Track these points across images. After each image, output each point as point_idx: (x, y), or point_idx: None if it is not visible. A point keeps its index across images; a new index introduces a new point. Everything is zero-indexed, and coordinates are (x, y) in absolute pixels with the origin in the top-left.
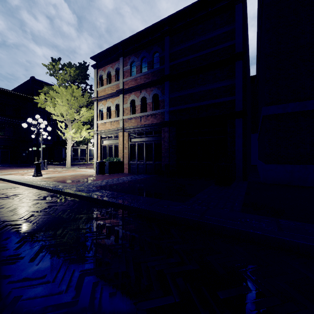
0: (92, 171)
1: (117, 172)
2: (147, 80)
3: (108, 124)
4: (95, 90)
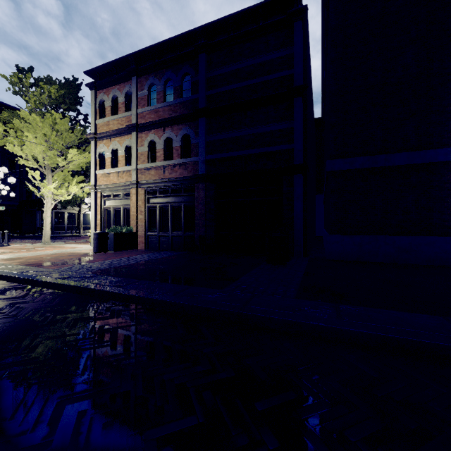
0: (88, 248)
1: (128, 249)
2: (174, 114)
3: (113, 176)
4: (93, 123)
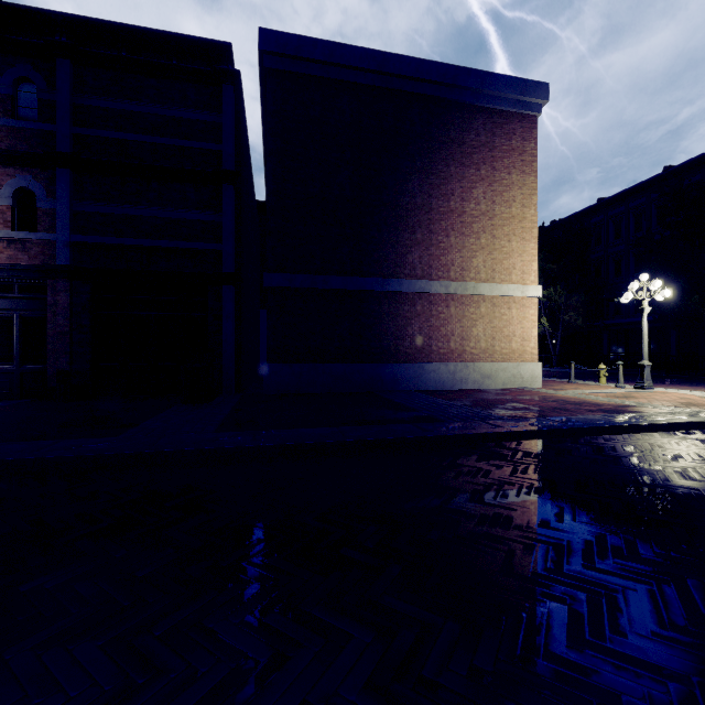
0: None
1: None
2: None
3: None
4: None
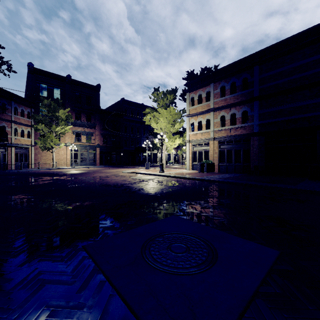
0: (188, 171)
1: (211, 172)
2: (237, 100)
3: (199, 135)
4: (188, 109)
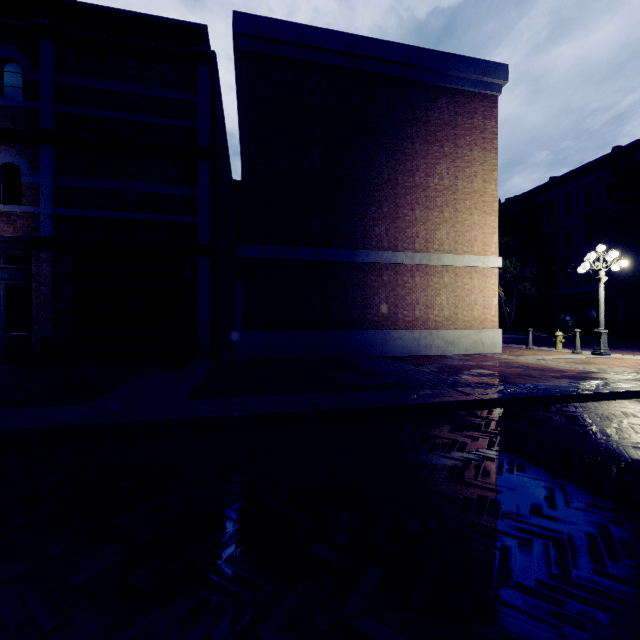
0: None
1: None
2: None
3: None
4: None
